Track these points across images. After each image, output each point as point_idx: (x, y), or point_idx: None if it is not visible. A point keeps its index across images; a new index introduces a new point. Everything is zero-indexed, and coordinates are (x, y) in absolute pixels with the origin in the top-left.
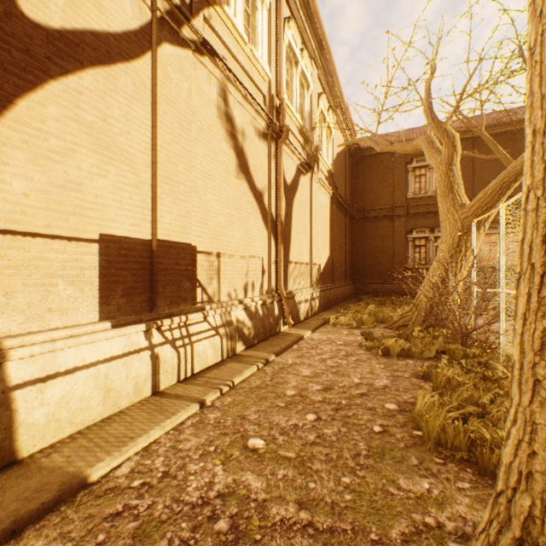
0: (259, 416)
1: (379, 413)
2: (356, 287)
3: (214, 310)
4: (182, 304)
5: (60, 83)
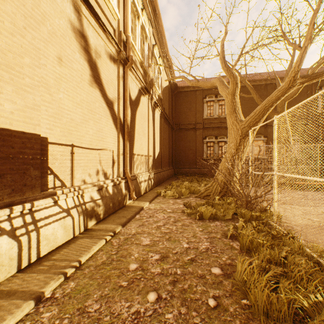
0: (101, 306)
1: (209, 281)
2: (175, 170)
3: (66, 194)
4: (28, 192)
5: None
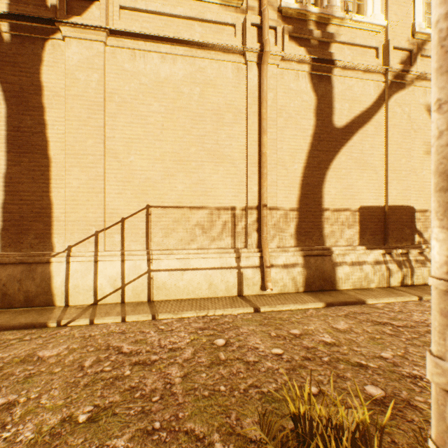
0: None
1: None
2: None
3: (429, 248)
4: (403, 242)
5: (345, 146)
